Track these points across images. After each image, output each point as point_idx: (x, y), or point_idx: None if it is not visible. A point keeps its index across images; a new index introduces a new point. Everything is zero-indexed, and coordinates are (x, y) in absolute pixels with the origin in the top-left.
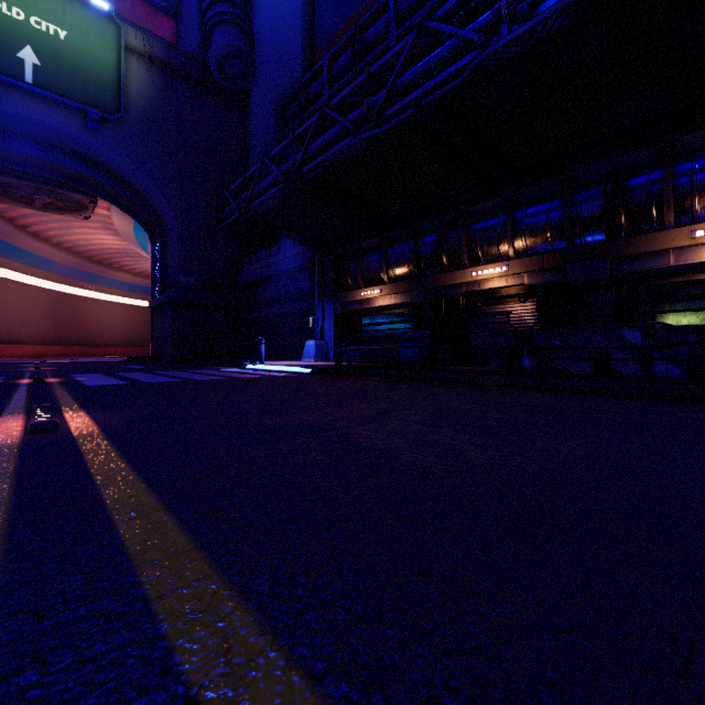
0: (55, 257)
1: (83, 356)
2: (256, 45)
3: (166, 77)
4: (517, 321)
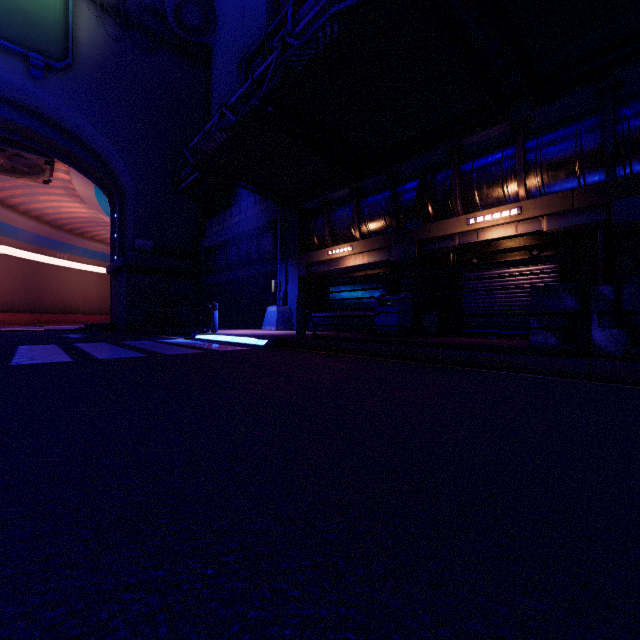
0: (24, 225)
1: (55, 323)
2: (218, 0)
3: (121, 28)
4: (526, 280)
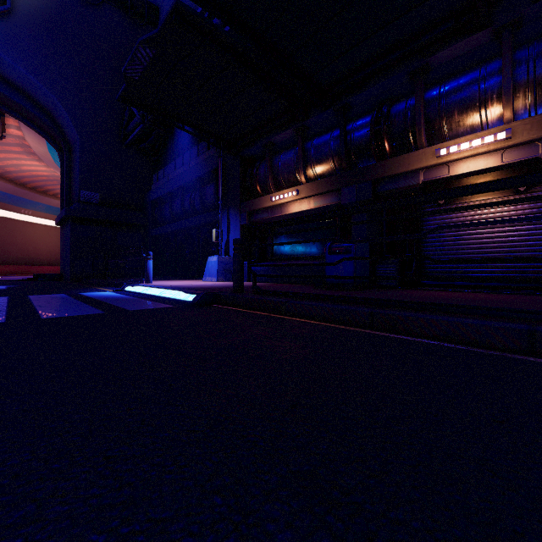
0: None
1: (19, 274)
2: None
3: None
4: None
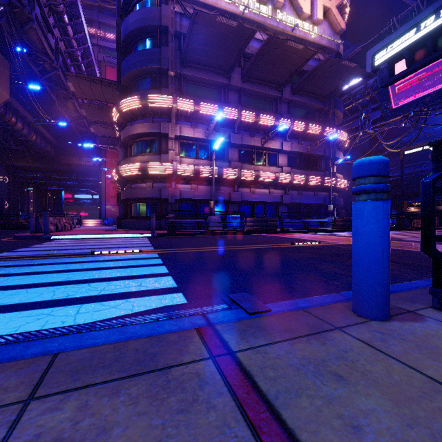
0: None
1: None
2: None
3: None
4: None
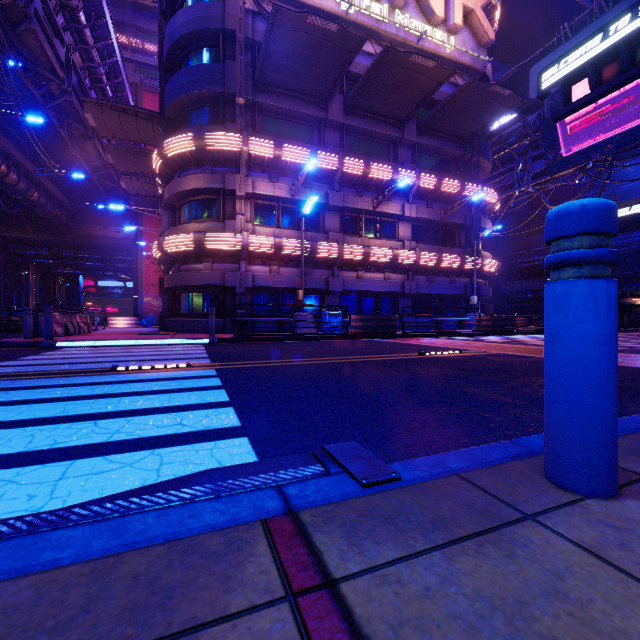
0: None
1: None
2: None
3: None
4: None
